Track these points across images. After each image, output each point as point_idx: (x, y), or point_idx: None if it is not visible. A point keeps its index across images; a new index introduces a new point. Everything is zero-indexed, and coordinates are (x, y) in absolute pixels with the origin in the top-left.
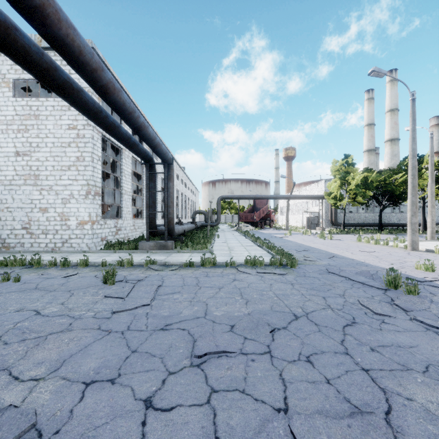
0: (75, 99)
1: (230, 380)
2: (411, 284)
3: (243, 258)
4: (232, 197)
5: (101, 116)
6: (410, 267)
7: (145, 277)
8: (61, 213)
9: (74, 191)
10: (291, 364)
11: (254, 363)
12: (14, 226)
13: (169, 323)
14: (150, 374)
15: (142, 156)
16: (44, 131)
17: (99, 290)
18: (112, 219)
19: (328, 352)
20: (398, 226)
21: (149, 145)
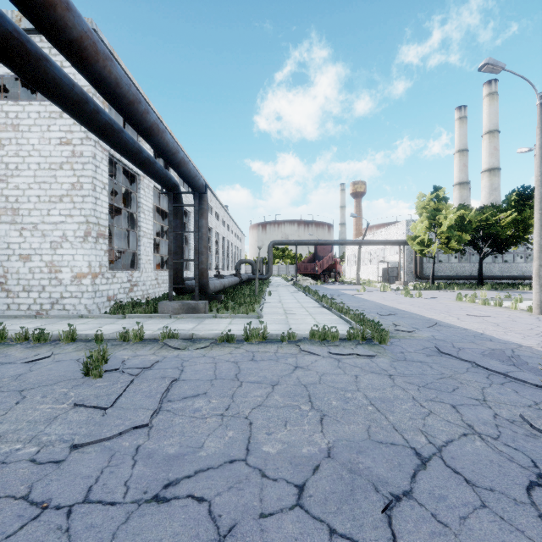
0: (35, 73)
1: None
2: None
3: (306, 328)
4: (287, 243)
5: (88, 110)
6: None
7: (156, 362)
8: (49, 262)
9: (68, 231)
10: None
11: None
12: None
13: (174, 478)
14: None
15: (161, 180)
16: (26, 147)
17: (72, 389)
18: (124, 270)
19: None
20: (501, 279)
21: (169, 161)
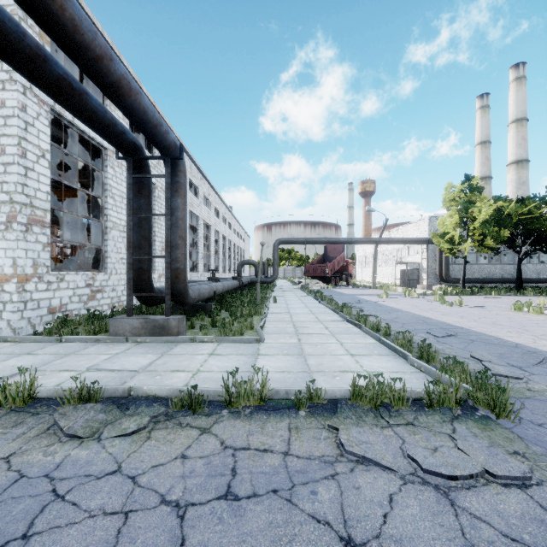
0: None
1: None
2: None
3: (334, 365)
4: (295, 241)
5: None
6: None
7: None
8: None
9: None
10: None
11: None
12: None
13: None
14: None
15: (106, 131)
16: None
17: None
18: (81, 271)
19: None
20: (539, 282)
21: (96, 77)
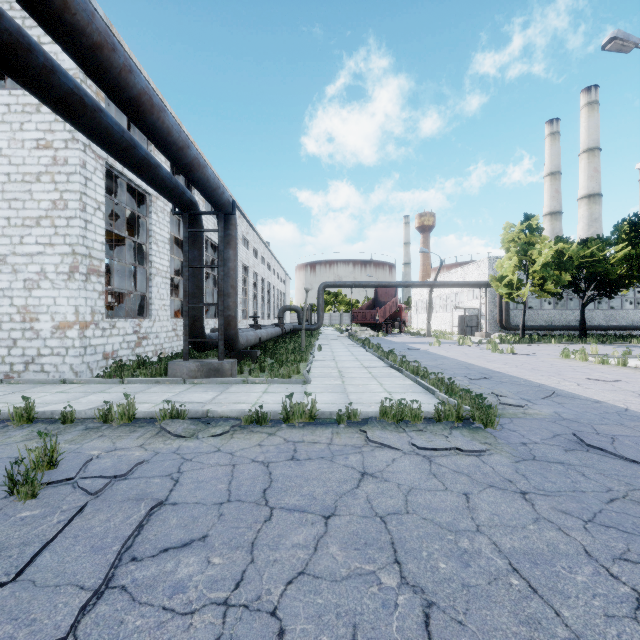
0: None
1: None
2: None
3: (372, 399)
4: (341, 285)
5: (33, 64)
6: None
7: (139, 463)
8: (23, 308)
9: (47, 265)
10: None
11: None
12: None
13: None
14: None
15: (170, 193)
16: None
17: None
18: (129, 318)
19: None
20: (607, 330)
21: (175, 161)
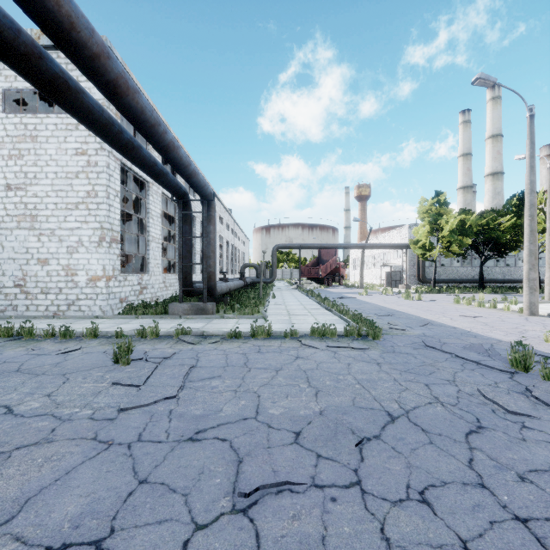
0: (73, 104)
1: (297, 542)
2: (545, 364)
3: (308, 326)
4: (291, 247)
5: (113, 131)
6: (535, 338)
7: (174, 353)
8: (66, 266)
9: (83, 236)
10: (396, 508)
11: (335, 506)
12: (3, 282)
13: (202, 428)
14: (164, 529)
15: (172, 189)
16: (44, 157)
17: (107, 373)
18: (134, 273)
19: (452, 482)
20: (503, 283)
21: (182, 173)
